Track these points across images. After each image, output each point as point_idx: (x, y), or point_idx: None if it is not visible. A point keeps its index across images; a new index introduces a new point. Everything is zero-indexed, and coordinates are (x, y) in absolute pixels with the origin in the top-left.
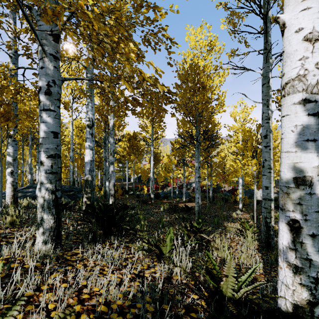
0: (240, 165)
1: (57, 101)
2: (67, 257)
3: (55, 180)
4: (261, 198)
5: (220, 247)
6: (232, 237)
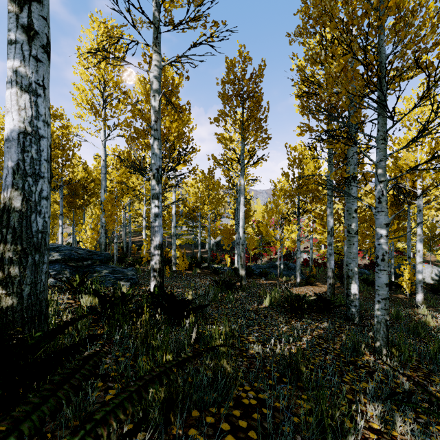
0: None
1: None
2: None
3: None
4: (432, 280)
5: None
6: None
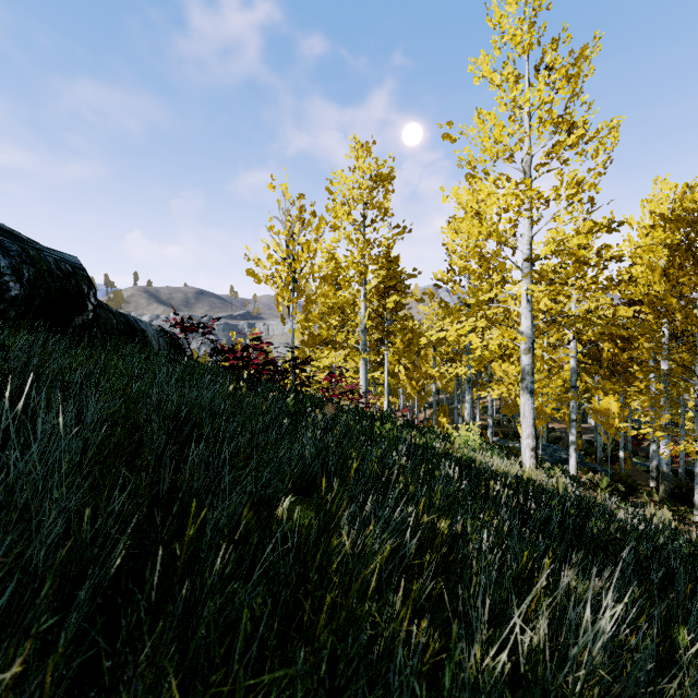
0: None
1: None
2: None
3: None
4: None
5: None
6: None
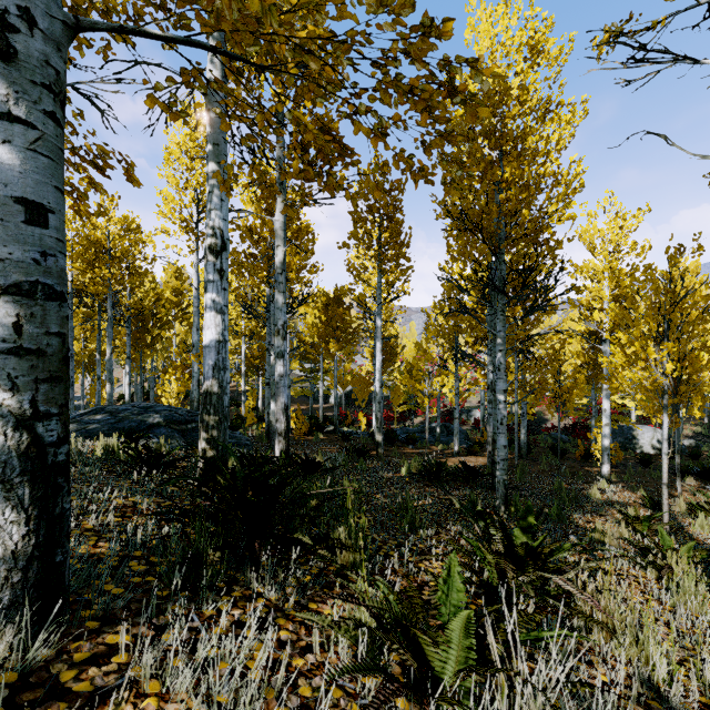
0: (624, 359)
1: (43, 94)
2: (64, 674)
3: (31, 380)
4: (653, 448)
5: (615, 622)
6: (617, 568)
